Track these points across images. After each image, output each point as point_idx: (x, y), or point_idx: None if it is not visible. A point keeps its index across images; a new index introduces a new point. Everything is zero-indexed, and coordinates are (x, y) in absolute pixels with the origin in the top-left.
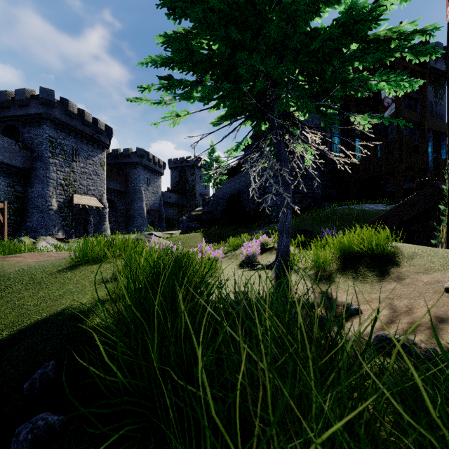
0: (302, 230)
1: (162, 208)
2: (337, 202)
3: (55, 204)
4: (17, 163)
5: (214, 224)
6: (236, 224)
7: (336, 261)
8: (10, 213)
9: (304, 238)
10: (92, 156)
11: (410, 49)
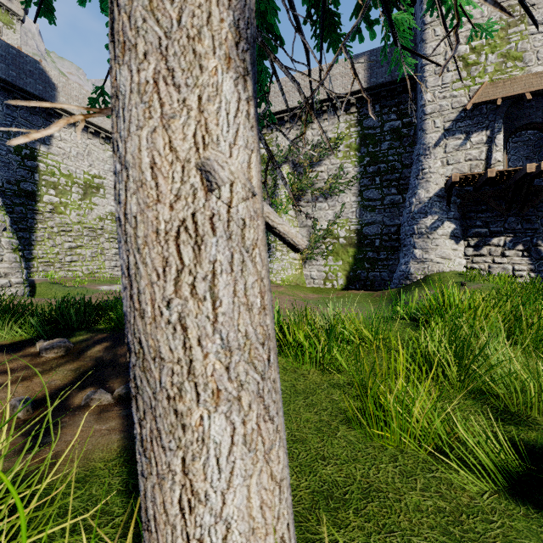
0: None
1: None
2: None
3: None
4: None
5: None
6: None
7: None
8: None
9: None
10: None
11: None
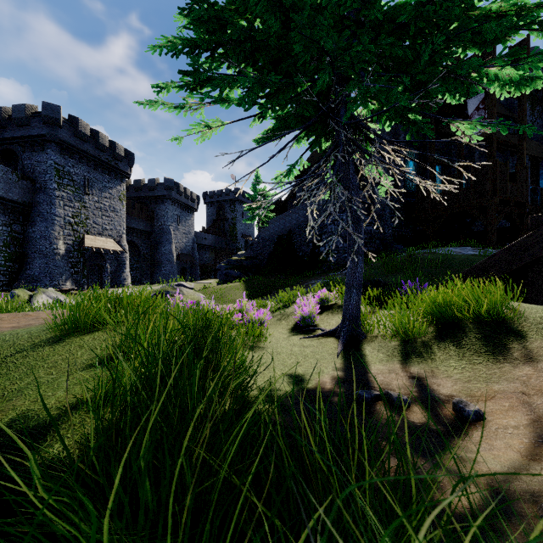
0: (372, 281)
1: (195, 251)
2: (412, 244)
3: (62, 247)
4: (15, 197)
5: (259, 271)
6: (286, 272)
7: (427, 327)
8: (6, 258)
9: (378, 292)
10: (109, 188)
11: (540, 25)
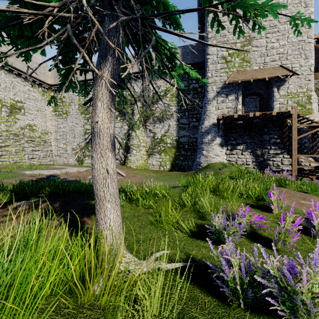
0: None
1: None
2: None
3: None
4: None
5: None
6: None
7: None
8: None
9: None
10: None
11: None
